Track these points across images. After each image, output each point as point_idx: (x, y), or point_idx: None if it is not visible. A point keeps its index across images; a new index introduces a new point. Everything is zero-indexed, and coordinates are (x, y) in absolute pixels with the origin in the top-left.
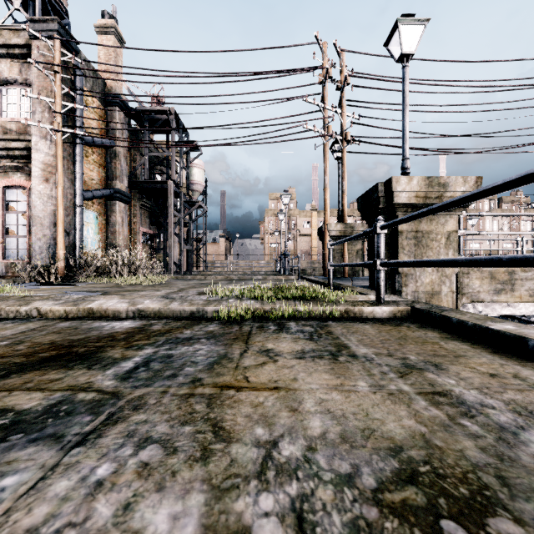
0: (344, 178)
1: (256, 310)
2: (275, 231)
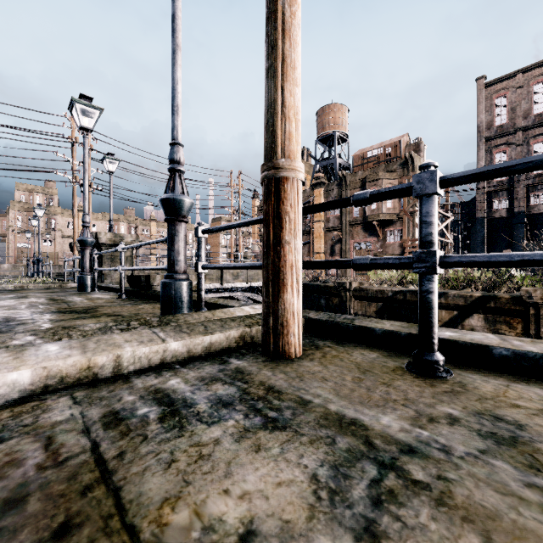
0: (89, 212)
1: (20, 286)
2: (27, 232)
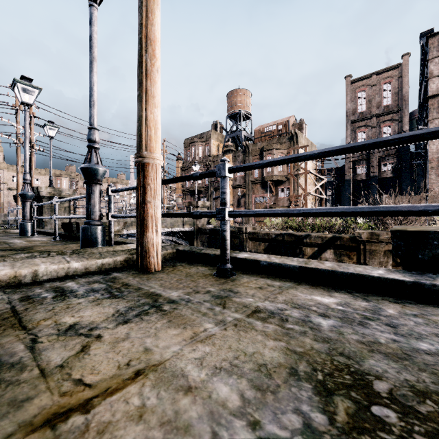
0: (32, 169)
1: None
2: None
